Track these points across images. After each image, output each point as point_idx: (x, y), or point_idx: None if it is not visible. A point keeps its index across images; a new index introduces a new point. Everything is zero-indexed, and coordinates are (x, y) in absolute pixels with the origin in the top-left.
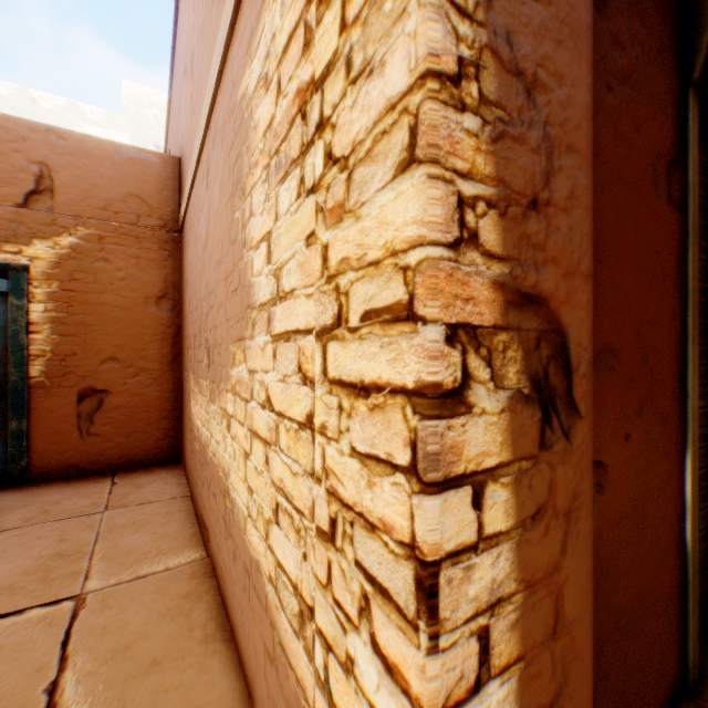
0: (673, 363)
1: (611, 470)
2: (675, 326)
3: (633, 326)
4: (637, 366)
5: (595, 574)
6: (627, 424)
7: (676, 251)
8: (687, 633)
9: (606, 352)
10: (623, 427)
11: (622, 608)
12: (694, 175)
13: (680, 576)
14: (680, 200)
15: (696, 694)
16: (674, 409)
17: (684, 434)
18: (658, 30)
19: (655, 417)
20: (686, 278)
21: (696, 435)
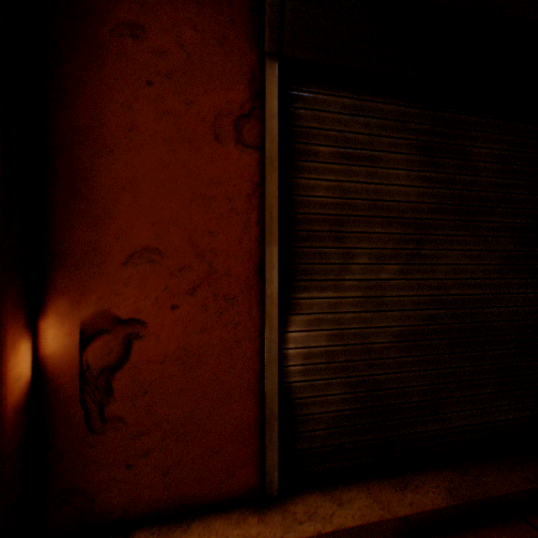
0: (249, 260)
1: (154, 327)
2: (252, 234)
3: (185, 234)
4: (192, 261)
5: (134, 389)
6: (177, 299)
7: (254, 179)
8: (265, 459)
9: (148, 251)
10: (171, 300)
11: (169, 419)
12: (274, 120)
13: (262, 417)
14: (262, 141)
15: (268, 504)
16: (251, 294)
17: (265, 312)
18: (225, 26)
19: (219, 297)
20: (265, 198)
21: (278, 314)
